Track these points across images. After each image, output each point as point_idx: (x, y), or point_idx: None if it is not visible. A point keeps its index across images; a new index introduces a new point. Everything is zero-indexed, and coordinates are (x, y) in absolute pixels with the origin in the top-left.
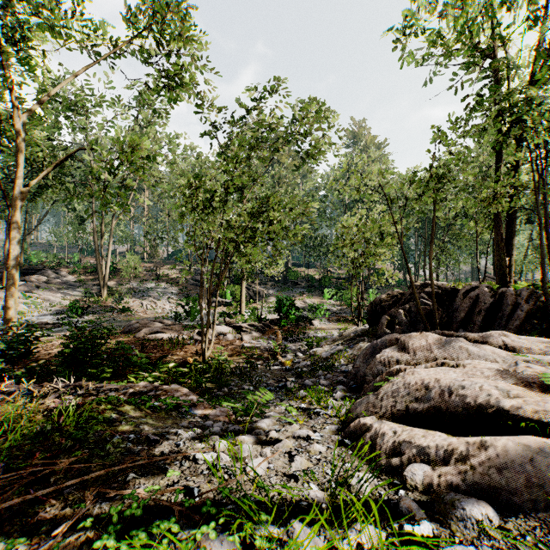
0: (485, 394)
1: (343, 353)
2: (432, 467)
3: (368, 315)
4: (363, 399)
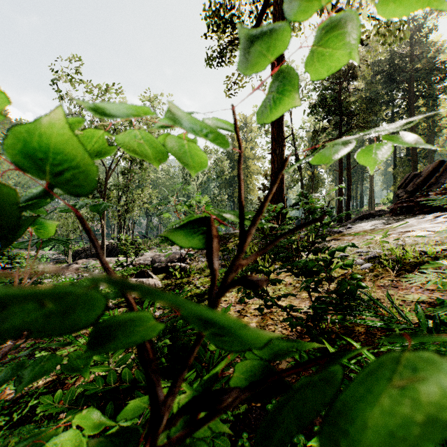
0: (84, 266)
1: (60, 272)
2: (73, 274)
3: (72, 258)
4: (64, 272)
